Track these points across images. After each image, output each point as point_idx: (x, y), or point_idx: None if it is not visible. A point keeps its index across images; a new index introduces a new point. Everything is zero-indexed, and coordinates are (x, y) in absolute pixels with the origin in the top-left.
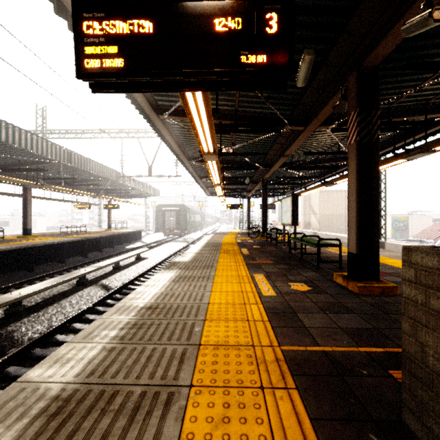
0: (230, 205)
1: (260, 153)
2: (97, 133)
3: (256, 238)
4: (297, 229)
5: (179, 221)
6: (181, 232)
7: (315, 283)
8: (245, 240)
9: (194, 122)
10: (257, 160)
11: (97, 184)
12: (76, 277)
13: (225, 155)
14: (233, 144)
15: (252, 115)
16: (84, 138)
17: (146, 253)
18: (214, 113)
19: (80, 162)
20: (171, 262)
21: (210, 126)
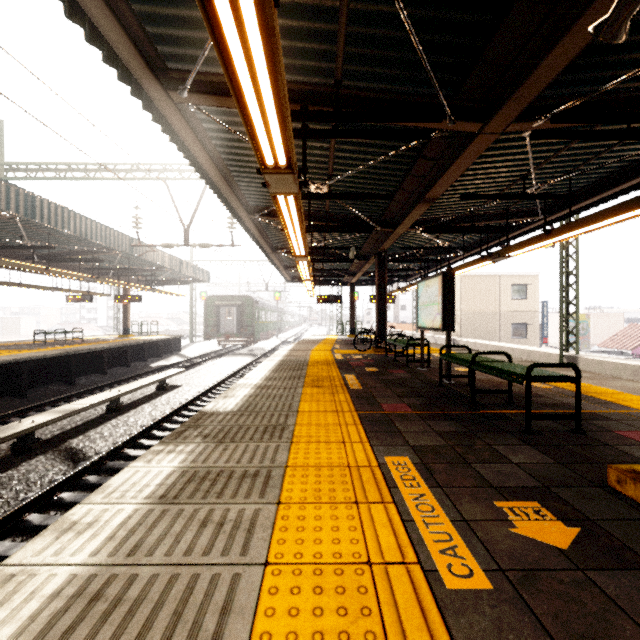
0: (323, 296)
1: (381, 195)
2: (95, 170)
3: (368, 352)
4: (425, 335)
5: (243, 321)
6: (245, 338)
7: (570, 500)
8: (350, 356)
9: (223, 36)
10: (371, 215)
11: (97, 259)
12: (4, 439)
13: (314, 198)
14: (329, 178)
15: (372, 96)
16: (70, 179)
17: (180, 376)
18: (291, 90)
19: (55, 216)
20: (193, 416)
21: (273, 64)
